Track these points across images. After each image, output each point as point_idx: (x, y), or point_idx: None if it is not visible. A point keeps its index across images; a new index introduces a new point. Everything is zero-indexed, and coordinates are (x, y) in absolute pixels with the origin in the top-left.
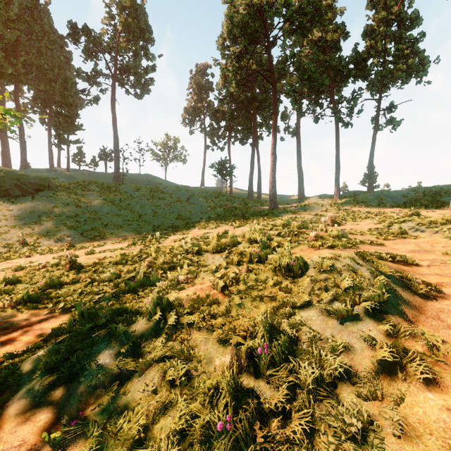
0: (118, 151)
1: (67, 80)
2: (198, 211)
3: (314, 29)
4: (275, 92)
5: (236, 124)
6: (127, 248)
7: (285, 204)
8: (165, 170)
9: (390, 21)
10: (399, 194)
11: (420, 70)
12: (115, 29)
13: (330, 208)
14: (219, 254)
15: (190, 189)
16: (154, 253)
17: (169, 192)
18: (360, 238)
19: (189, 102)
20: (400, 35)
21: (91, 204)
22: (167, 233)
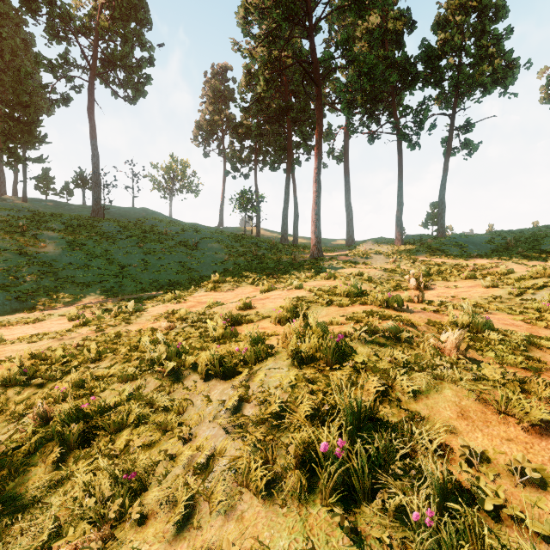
0: (99, 175)
1: (22, 70)
2: (210, 260)
3: (370, 16)
4: (320, 94)
5: (265, 143)
6: (62, 335)
7: (331, 250)
8: (170, 204)
9: (470, 9)
10: (482, 239)
11: (508, 76)
12: (95, 4)
13: (399, 258)
14: (222, 382)
15: (201, 230)
16: (97, 355)
17: (170, 233)
18: (500, 324)
19: (202, 113)
20: (483, 28)
21: (45, 249)
22: (156, 297)
